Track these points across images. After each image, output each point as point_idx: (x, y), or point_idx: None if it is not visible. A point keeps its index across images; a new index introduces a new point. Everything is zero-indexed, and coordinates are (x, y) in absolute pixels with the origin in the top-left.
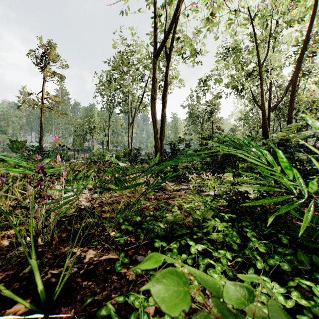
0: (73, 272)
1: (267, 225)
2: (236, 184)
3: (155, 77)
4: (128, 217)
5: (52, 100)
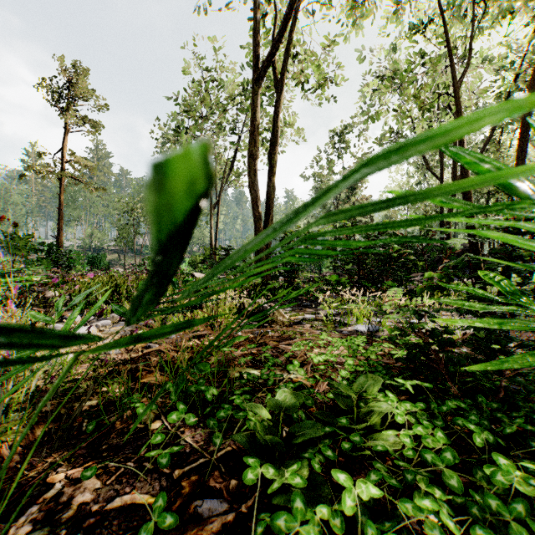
0: None
1: None
2: (420, 312)
3: (256, 118)
4: (189, 389)
5: (79, 164)
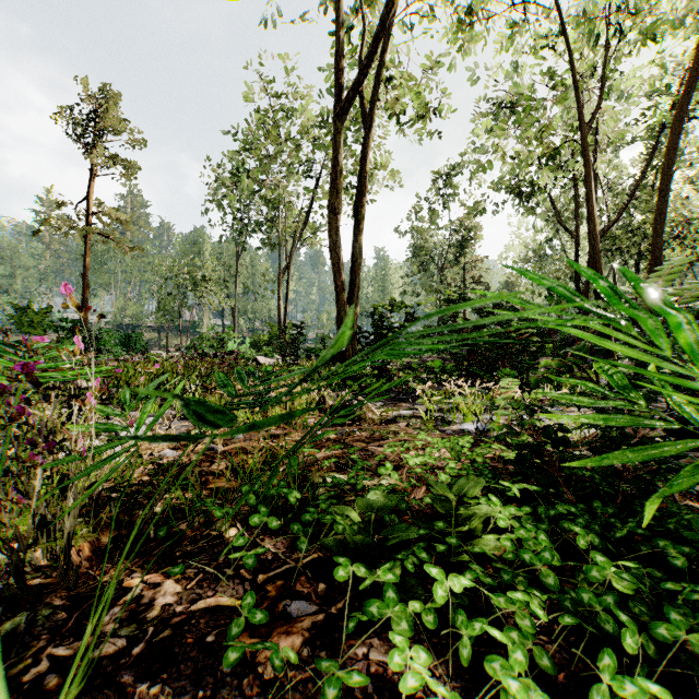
0: (112, 652)
1: (644, 525)
2: (534, 407)
3: (339, 162)
4: (269, 492)
5: (109, 217)
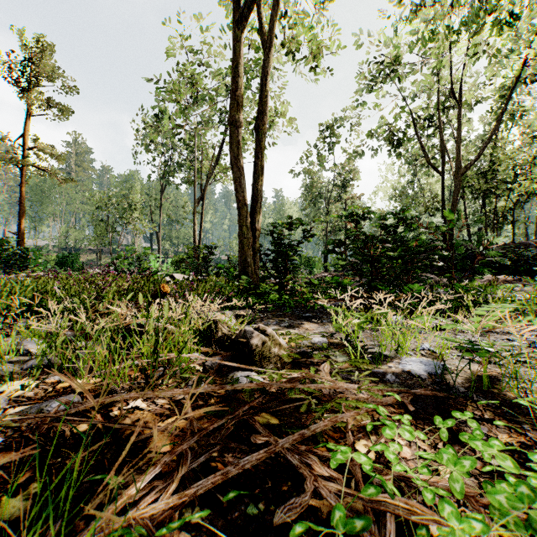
0: None
1: None
2: None
3: (241, 73)
4: None
5: (44, 152)
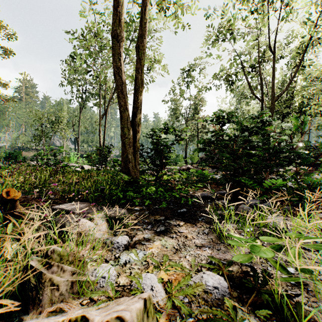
0: None
1: None
2: None
3: None
4: None
5: None
